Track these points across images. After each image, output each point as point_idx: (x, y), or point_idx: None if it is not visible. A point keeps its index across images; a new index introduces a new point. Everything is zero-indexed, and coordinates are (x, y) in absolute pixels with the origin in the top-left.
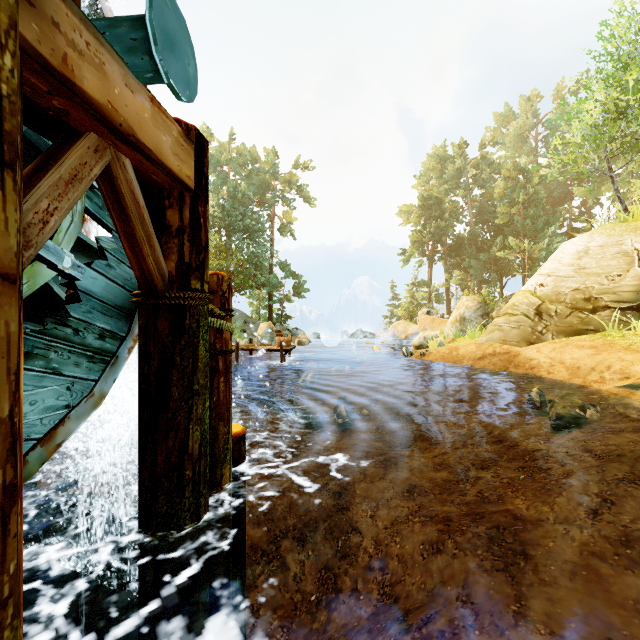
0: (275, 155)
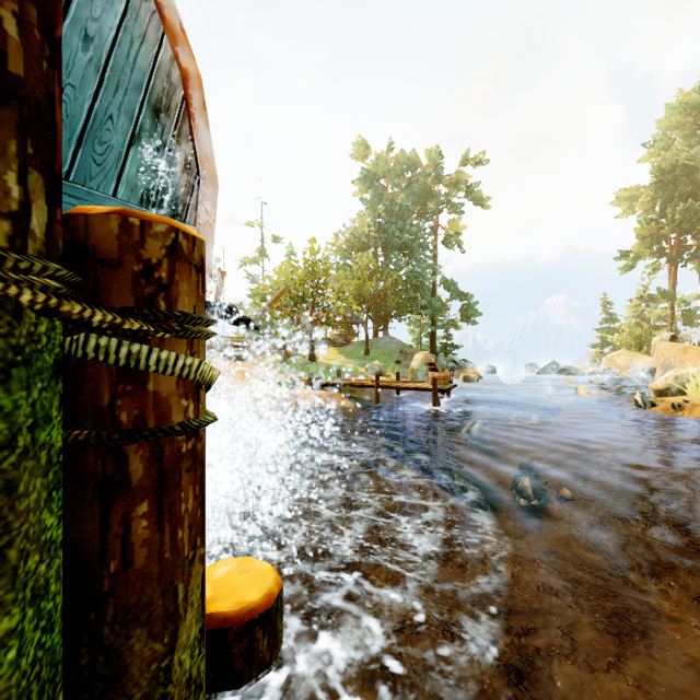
0: (438, 155)
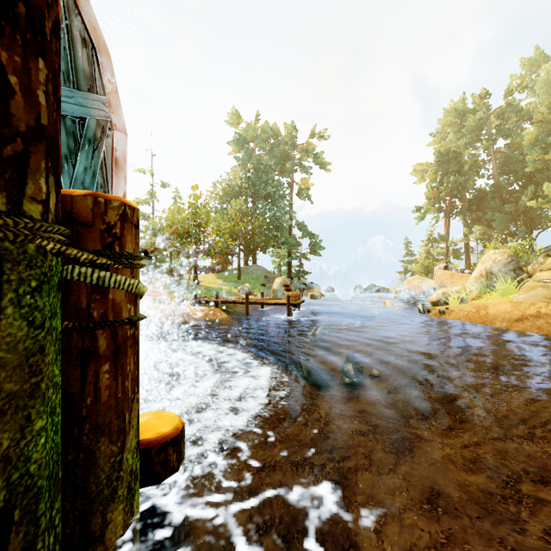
0: (294, 128)
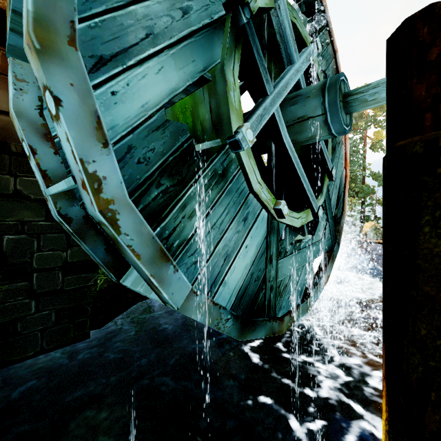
0: None
